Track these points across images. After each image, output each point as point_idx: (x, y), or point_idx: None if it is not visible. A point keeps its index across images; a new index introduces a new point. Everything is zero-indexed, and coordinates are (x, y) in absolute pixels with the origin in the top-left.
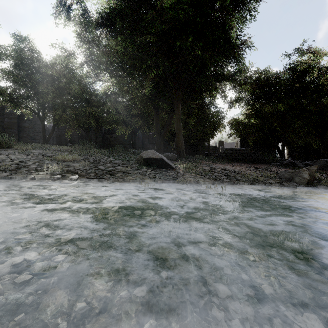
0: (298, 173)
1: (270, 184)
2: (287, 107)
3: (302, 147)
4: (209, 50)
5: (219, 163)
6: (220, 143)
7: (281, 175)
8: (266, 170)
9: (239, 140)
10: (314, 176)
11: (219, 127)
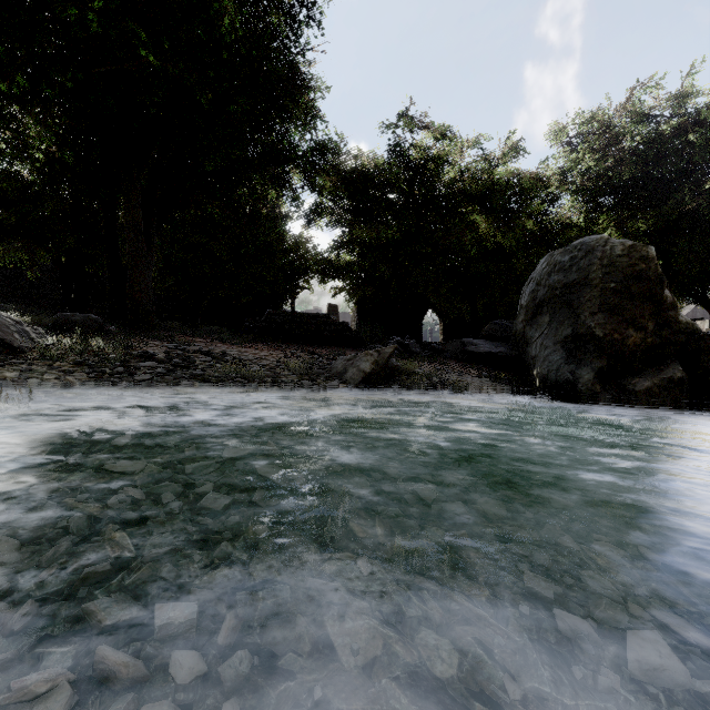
0: (356, 361)
1: (267, 385)
2: (397, 233)
3: (465, 322)
4: (179, 60)
5: (231, 343)
6: (330, 309)
7: (335, 366)
8: (327, 357)
9: (356, 302)
10: (393, 366)
11: (306, 271)
